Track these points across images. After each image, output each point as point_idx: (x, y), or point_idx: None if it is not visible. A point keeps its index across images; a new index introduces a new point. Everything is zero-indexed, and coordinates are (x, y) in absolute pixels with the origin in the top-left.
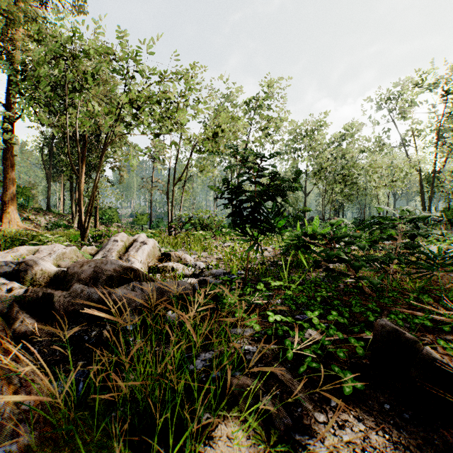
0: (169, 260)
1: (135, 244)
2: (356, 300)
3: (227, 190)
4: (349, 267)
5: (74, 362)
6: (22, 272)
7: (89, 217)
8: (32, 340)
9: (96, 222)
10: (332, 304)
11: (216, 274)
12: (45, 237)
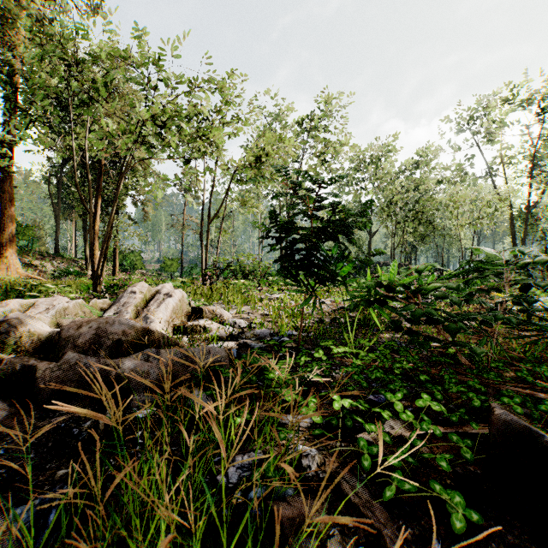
0: (201, 317)
1: (157, 297)
2: (449, 374)
3: (275, 226)
4: (439, 328)
5: (52, 471)
6: (3, 335)
7: (103, 263)
8: (0, 433)
9: (115, 269)
10: (417, 380)
11: (260, 336)
12: (47, 287)
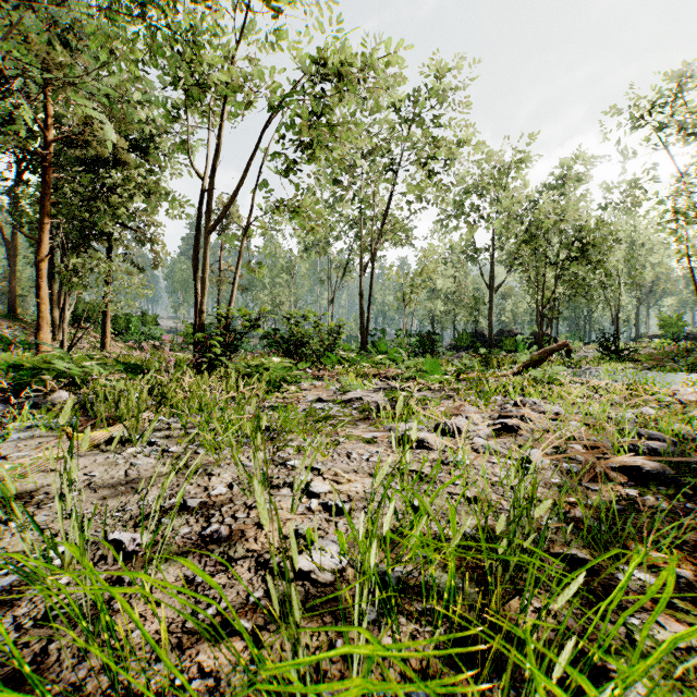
0: None
1: None
2: None
3: None
4: None
5: None
6: None
7: None
8: None
9: (104, 339)
10: None
11: None
12: None
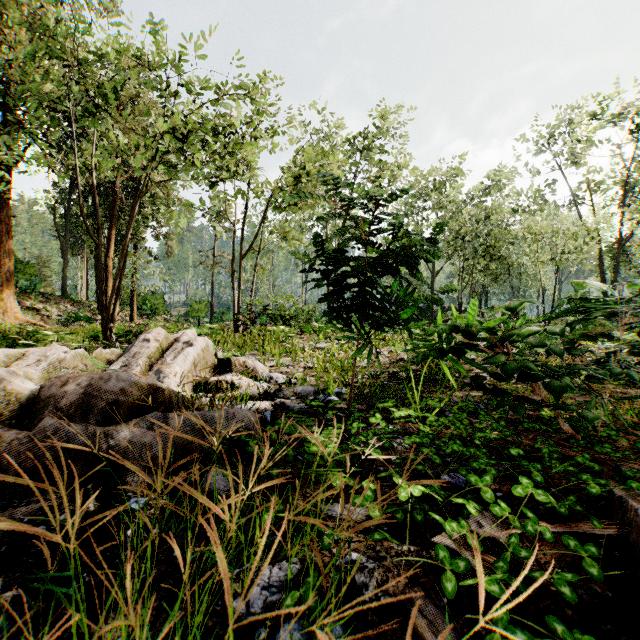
0: (229, 371)
1: (175, 346)
2: (549, 446)
3: (319, 255)
4: (533, 386)
5: None
6: None
7: (115, 305)
8: None
9: (133, 314)
10: (505, 454)
11: (301, 394)
12: (44, 335)
